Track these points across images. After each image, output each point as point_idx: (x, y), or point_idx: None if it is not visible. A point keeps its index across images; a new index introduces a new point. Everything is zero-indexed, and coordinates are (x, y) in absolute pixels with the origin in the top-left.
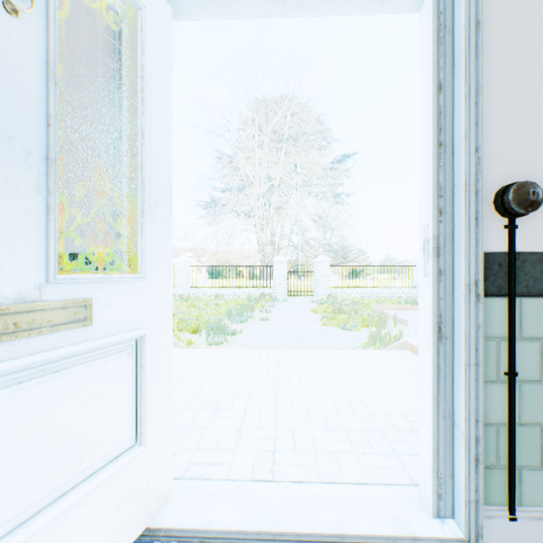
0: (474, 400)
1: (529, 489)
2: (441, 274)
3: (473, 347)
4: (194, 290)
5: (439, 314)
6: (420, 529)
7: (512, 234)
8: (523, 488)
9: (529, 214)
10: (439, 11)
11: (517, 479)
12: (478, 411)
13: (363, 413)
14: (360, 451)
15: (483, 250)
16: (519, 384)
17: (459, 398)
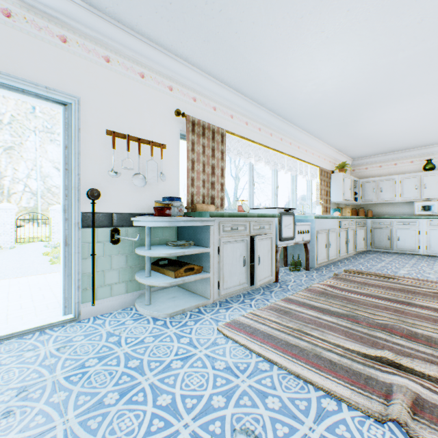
0: (78, 266)
1: (101, 293)
2: (67, 220)
3: (78, 246)
4: None
5: (66, 235)
6: (55, 320)
7: (94, 206)
8: (98, 294)
9: (101, 199)
10: (67, 117)
11: (96, 291)
12: (80, 269)
13: (51, 298)
14: (40, 311)
15: (83, 211)
16: (97, 258)
17: (73, 266)
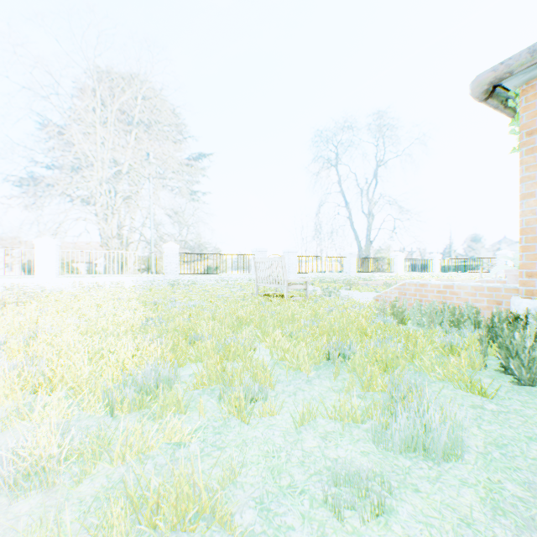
0: None
1: None
2: None
3: None
4: (185, 277)
5: None
6: None
7: None
8: None
9: None
10: None
11: None
12: None
13: None
14: None
15: None
16: None
17: None
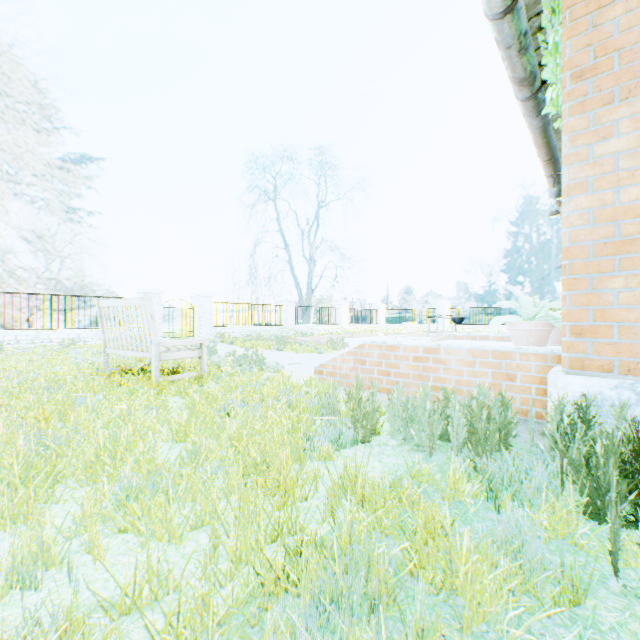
0: None
1: None
2: None
3: None
4: None
5: None
6: None
7: None
8: None
9: None
10: None
11: None
12: None
13: None
14: None
15: None
16: None
17: None
